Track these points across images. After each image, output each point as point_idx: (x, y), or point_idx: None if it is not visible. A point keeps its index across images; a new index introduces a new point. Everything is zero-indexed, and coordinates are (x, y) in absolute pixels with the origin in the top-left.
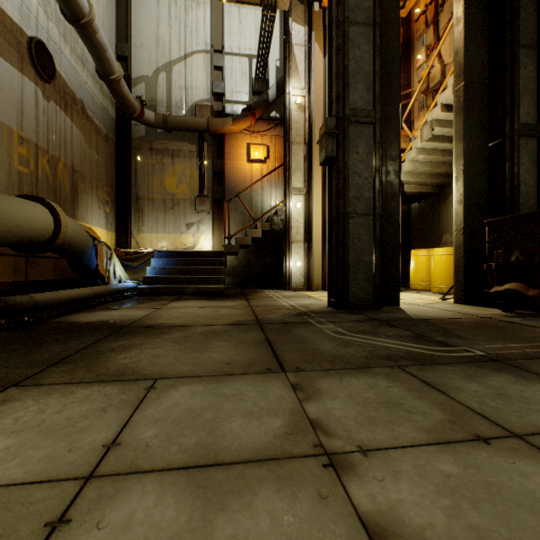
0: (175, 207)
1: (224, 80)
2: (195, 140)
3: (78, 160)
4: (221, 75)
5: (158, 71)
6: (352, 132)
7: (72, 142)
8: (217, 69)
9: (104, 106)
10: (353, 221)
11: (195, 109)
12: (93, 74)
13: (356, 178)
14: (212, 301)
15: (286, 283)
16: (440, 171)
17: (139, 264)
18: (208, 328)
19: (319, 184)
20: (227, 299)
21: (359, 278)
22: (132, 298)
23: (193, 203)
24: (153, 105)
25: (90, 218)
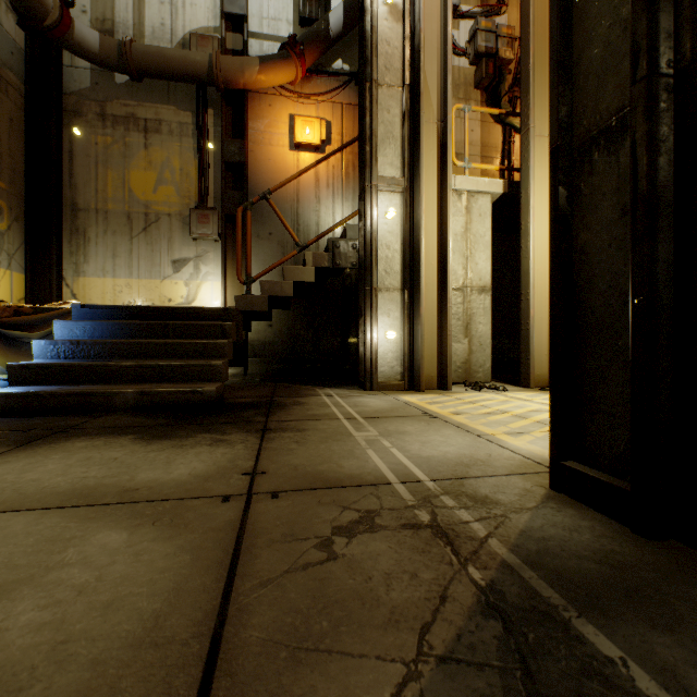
0: (150, 228)
1: None
2: (190, 103)
3: None
4: None
5: None
6: None
7: None
8: None
9: None
10: None
11: (189, 42)
12: None
13: None
14: (144, 446)
15: (365, 374)
16: None
17: (43, 335)
18: None
19: (432, 171)
20: (208, 429)
21: None
22: None
23: (187, 222)
24: (106, 31)
25: None
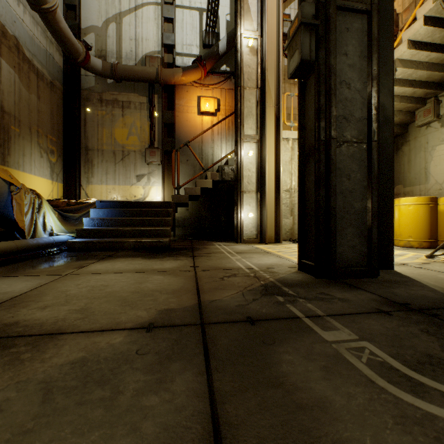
0: (125, 158)
1: (174, 32)
2: (145, 92)
3: (9, 101)
4: (172, 27)
5: (108, 21)
6: (338, 23)
7: (1, 79)
8: (167, 21)
9: (48, 51)
10: (341, 151)
11: (145, 60)
12: (32, 13)
13: (344, 90)
14: (148, 260)
15: (237, 235)
16: (395, 120)
17: (81, 215)
18: (87, 348)
19: (272, 131)
20: (169, 255)
21: (349, 233)
22: (57, 254)
23: (144, 155)
24: (102, 56)
25: (28, 166)
